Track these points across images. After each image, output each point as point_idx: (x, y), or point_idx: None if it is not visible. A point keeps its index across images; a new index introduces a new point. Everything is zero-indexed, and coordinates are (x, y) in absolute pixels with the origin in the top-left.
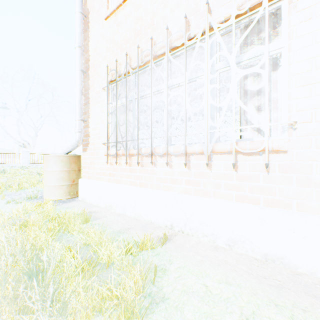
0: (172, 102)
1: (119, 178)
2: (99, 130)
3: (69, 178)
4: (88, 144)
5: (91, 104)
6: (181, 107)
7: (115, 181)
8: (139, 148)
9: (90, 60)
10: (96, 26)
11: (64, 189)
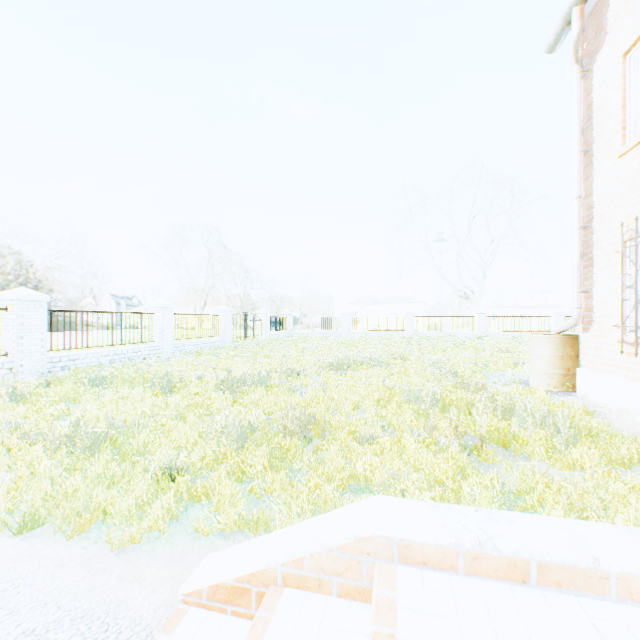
0: None
1: None
2: (608, 305)
3: (561, 365)
4: (590, 323)
5: (594, 269)
6: None
7: (634, 378)
8: None
9: (593, 207)
10: (602, 163)
11: (554, 379)
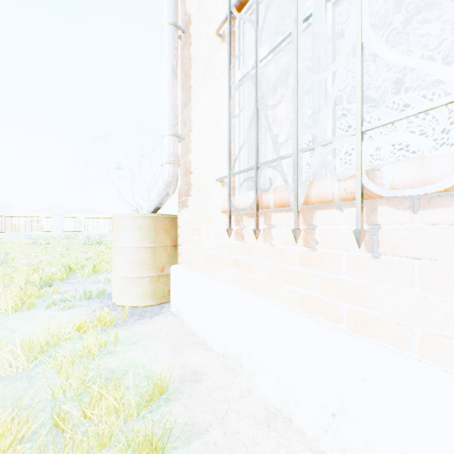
0: (365, 98)
1: (261, 277)
2: (210, 152)
3: (153, 262)
4: (188, 190)
5: (193, 98)
6: (386, 108)
7: (249, 285)
8: (363, 167)
9: (192, 3)
10: None
11: (143, 286)
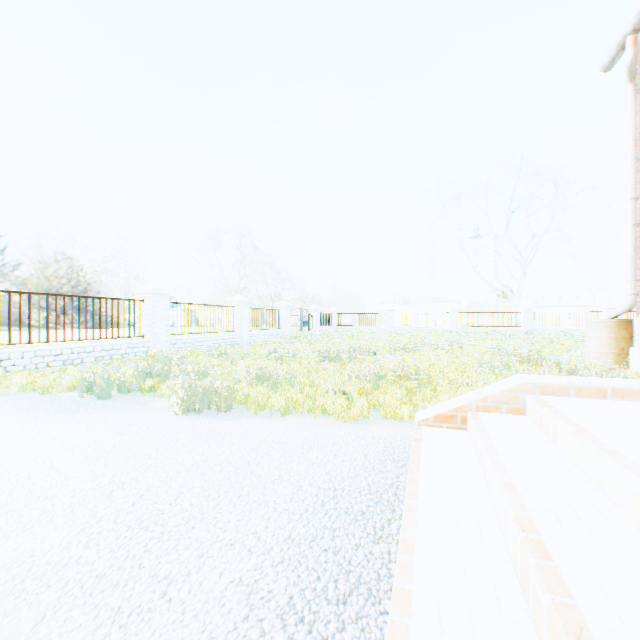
0: None
1: None
2: None
3: (615, 345)
4: None
5: None
6: None
7: None
8: None
9: None
10: None
11: (608, 357)
